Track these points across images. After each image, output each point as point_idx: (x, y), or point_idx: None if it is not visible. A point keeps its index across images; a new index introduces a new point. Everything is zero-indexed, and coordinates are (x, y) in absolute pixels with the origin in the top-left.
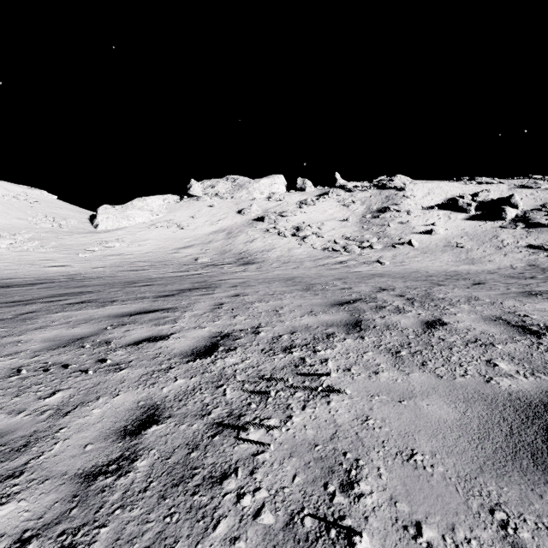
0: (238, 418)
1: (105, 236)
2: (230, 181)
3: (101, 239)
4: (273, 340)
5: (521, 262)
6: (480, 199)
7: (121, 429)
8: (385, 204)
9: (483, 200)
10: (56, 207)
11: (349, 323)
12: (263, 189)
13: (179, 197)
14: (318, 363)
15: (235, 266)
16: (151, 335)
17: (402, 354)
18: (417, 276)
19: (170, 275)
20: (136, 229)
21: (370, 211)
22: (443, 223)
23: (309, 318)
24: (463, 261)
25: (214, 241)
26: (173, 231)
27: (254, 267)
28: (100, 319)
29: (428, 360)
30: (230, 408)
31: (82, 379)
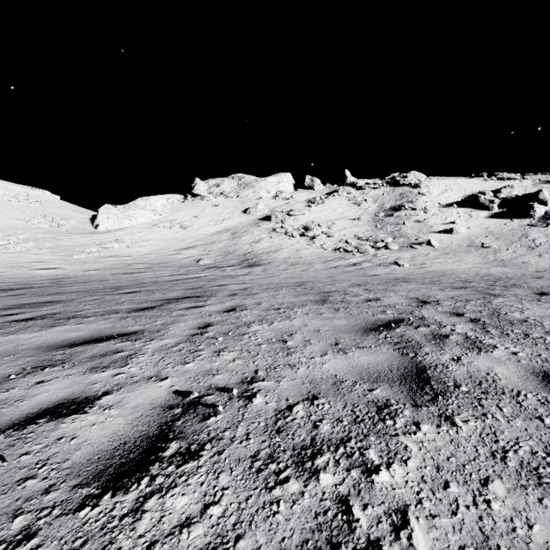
0: None
1: (105, 237)
2: (236, 179)
3: (100, 240)
4: (277, 421)
5: None
6: (503, 195)
7: None
8: (399, 201)
9: (506, 197)
10: (57, 207)
11: (407, 373)
12: (269, 188)
13: (183, 196)
14: (389, 533)
15: (239, 269)
16: (67, 396)
17: None
18: (450, 281)
19: (166, 279)
20: (137, 230)
21: (383, 209)
22: (464, 221)
23: (336, 360)
24: (492, 263)
25: (218, 241)
26: (175, 231)
27: (259, 270)
28: (22, 354)
29: None
30: None
31: None
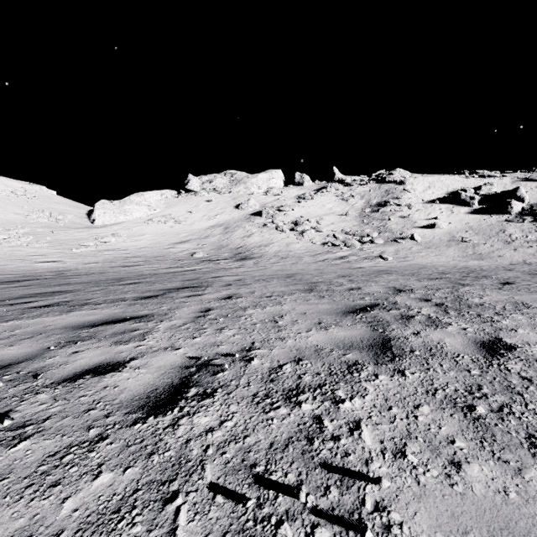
0: None
1: (101, 231)
2: (228, 176)
3: (97, 234)
4: (270, 375)
5: (533, 257)
6: (483, 192)
7: None
8: (385, 198)
9: (486, 194)
10: (54, 202)
11: (374, 343)
12: (261, 184)
13: (177, 192)
14: (346, 432)
15: (232, 262)
16: (102, 361)
17: (480, 414)
18: (428, 273)
19: (163, 271)
20: (133, 224)
21: (369, 205)
22: (446, 216)
23: (318, 335)
24: (471, 256)
25: (211, 235)
26: (170, 226)
27: (251, 263)
28: (52, 332)
29: (536, 432)
30: None
31: None
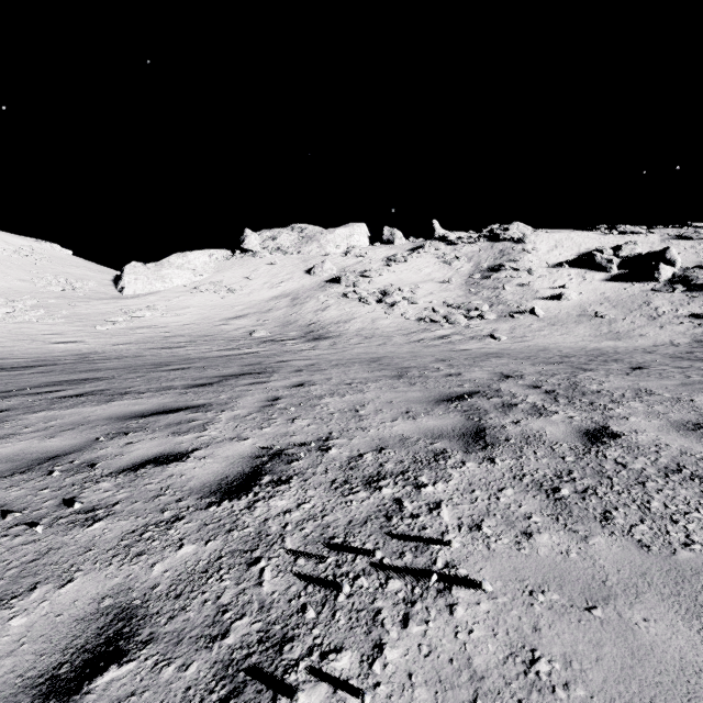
0: (279, 647)
1: (133, 303)
2: (297, 231)
3: (127, 306)
4: (350, 463)
5: (683, 337)
6: (624, 253)
7: (45, 675)
8: (499, 260)
9: (628, 255)
10: (70, 265)
11: (467, 432)
12: (339, 242)
13: (230, 252)
14: (425, 511)
15: (302, 342)
16: (162, 452)
17: (563, 495)
18: (548, 356)
19: (215, 354)
20: (173, 294)
21: (479, 269)
22: (576, 285)
23: (405, 424)
24: (605, 336)
25: (275, 309)
26: (221, 296)
27: (327, 344)
28: (95, 423)
29: (612, 509)
30: (267, 620)
31: (23, 542)
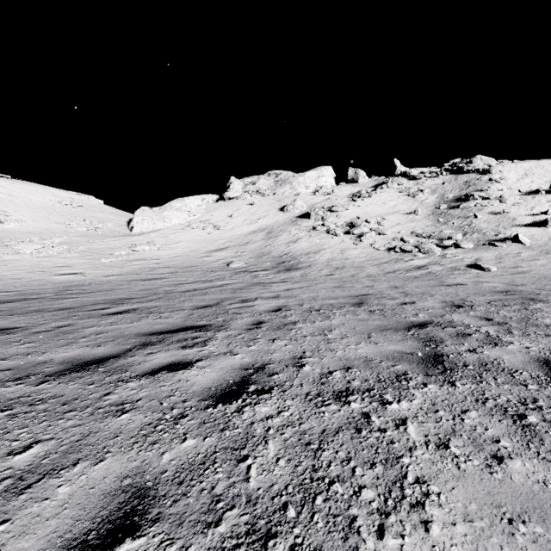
0: None
1: (137, 239)
2: (272, 176)
3: (132, 242)
4: None
5: None
6: None
7: None
8: (465, 191)
9: None
10: (98, 211)
11: None
12: (308, 183)
13: (218, 196)
14: None
15: (273, 273)
16: None
17: None
18: None
19: (184, 287)
20: (171, 231)
21: (444, 200)
22: None
23: None
24: None
25: (252, 241)
26: (208, 232)
27: (298, 275)
28: None
29: None
30: None
31: None
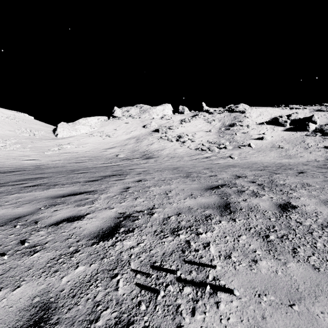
0: None
1: (62, 141)
2: (138, 107)
3: (59, 143)
4: (163, 221)
5: (321, 157)
6: (292, 118)
7: None
8: (233, 121)
9: (294, 119)
10: (32, 124)
11: (221, 205)
12: (158, 112)
13: (107, 117)
14: (202, 248)
15: (141, 160)
16: (71, 215)
17: (271, 239)
18: (257, 166)
19: (100, 165)
20: (81, 137)
21: (224, 125)
22: (270, 133)
23: (190, 201)
24: (284, 157)
25: (128, 144)
26: (103, 138)
27: (153, 160)
28: (40, 200)
29: (297, 247)
30: (119, 311)
31: None
